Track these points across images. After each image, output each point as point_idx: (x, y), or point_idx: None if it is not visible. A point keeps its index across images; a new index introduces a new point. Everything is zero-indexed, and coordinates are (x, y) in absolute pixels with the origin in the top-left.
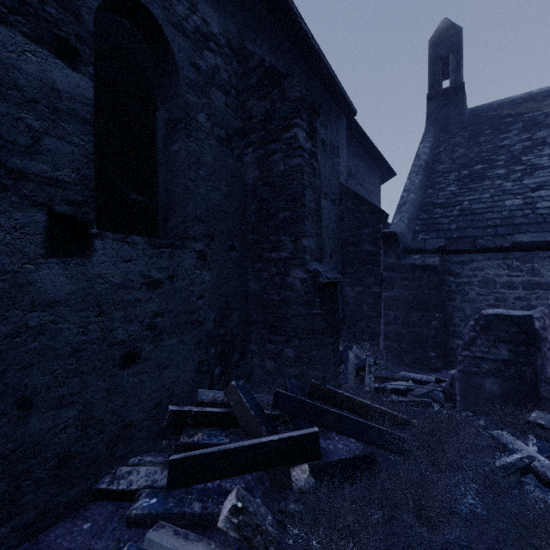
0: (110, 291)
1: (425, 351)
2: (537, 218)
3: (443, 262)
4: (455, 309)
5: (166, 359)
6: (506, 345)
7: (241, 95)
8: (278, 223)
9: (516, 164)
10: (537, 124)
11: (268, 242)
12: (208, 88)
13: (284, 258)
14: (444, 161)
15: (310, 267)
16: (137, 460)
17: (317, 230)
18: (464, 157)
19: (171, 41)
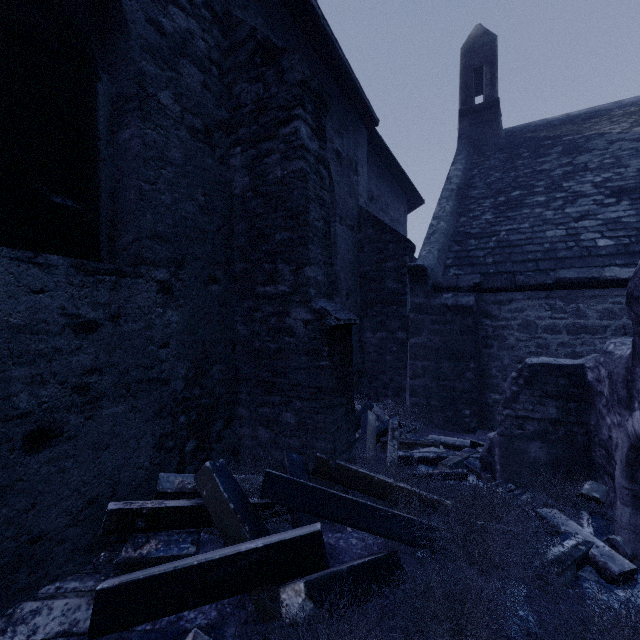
0: (4, 337)
1: (458, 408)
2: (582, 252)
3: (478, 302)
4: (491, 358)
5: (106, 435)
6: (554, 401)
7: (227, 77)
8: (275, 247)
9: (557, 191)
10: (578, 148)
11: (262, 272)
12: (176, 59)
13: (283, 293)
14: (478, 186)
15: (316, 305)
16: (52, 588)
17: (326, 258)
18: (500, 182)
19: None
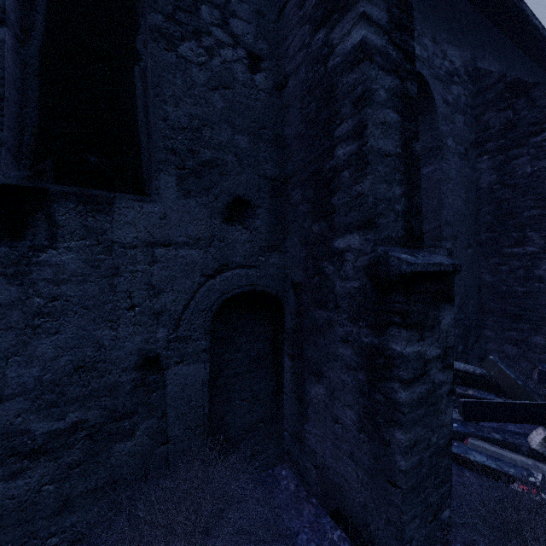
0: None
1: None
2: None
3: None
4: None
5: None
6: None
7: (474, 111)
8: (523, 221)
9: None
10: None
11: (508, 239)
12: (453, 116)
13: (531, 252)
14: None
15: None
16: None
17: None
18: None
19: (432, 90)
